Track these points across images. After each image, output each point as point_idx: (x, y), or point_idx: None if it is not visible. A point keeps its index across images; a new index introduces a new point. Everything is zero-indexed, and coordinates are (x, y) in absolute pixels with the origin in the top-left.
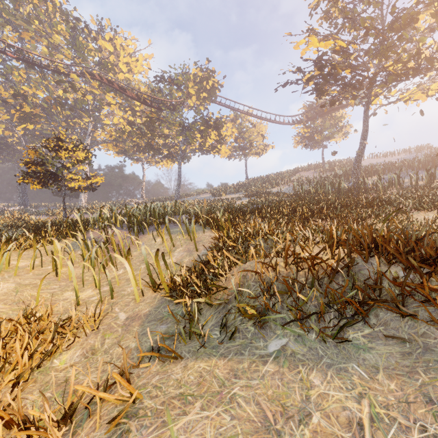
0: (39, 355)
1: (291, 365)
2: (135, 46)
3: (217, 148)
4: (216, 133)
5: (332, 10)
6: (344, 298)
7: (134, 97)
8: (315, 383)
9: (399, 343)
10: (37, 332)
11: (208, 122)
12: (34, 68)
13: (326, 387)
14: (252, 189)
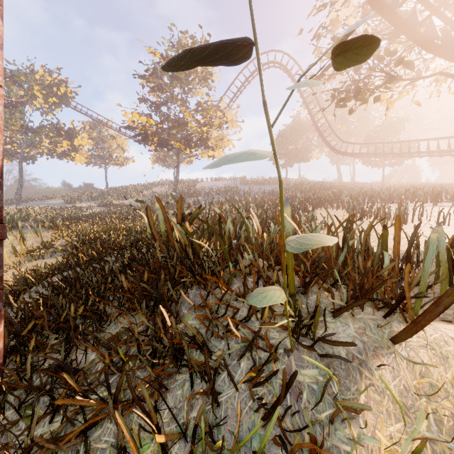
0: None
1: None
2: None
3: (71, 156)
4: (69, 143)
5: (153, 94)
6: None
7: None
8: None
9: None
10: None
11: (59, 129)
12: None
13: None
14: (108, 199)
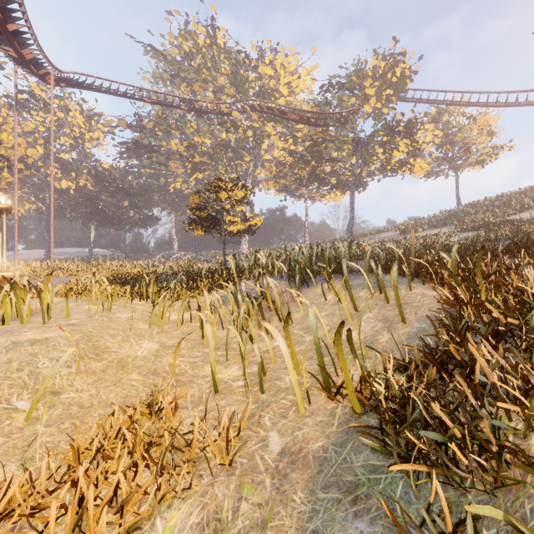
0: (131, 509)
1: None
2: (297, 61)
3: (409, 164)
4: (408, 142)
5: None
6: None
7: (296, 119)
8: None
9: None
10: (149, 444)
11: (394, 128)
12: (202, 117)
13: None
14: (473, 218)
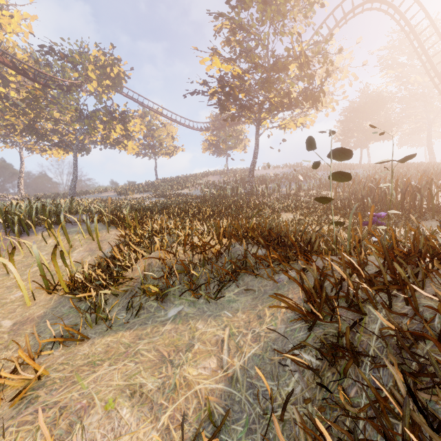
0: None
1: (184, 322)
2: None
3: (124, 144)
4: (122, 127)
5: (232, 39)
6: (222, 269)
7: (7, 63)
8: (199, 327)
9: (252, 293)
10: None
11: (112, 113)
12: None
13: (206, 328)
14: (162, 189)
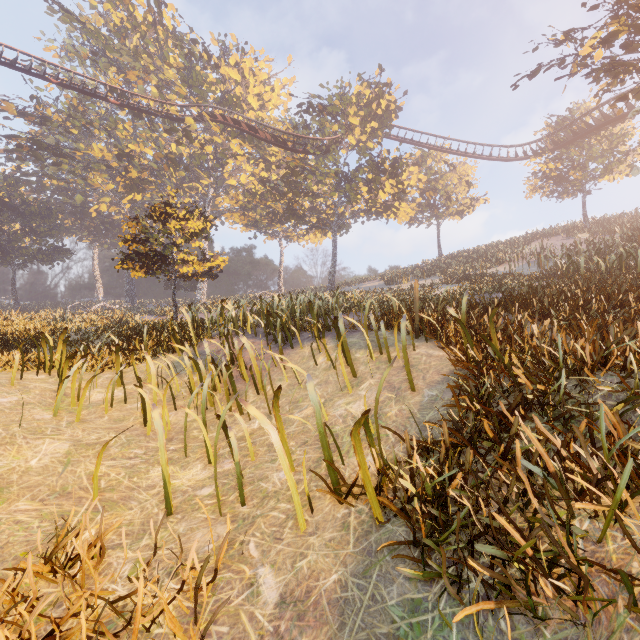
0: None
1: None
2: (270, 70)
3: (394, 208)
4: (394, 183)
5: None
6: None
7: (269, 139)
8: None
9: None
10: (47, 639)
11: (380, 166)
12: (142, 118)
13: None
14: (455, 270)
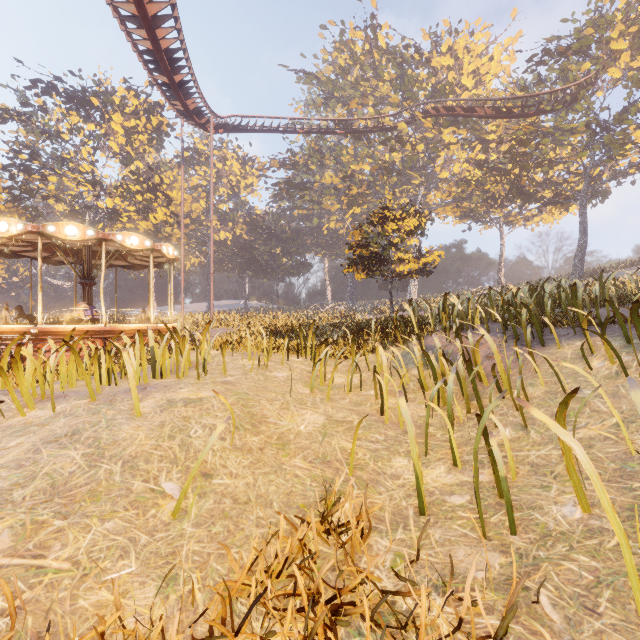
0: None
1: None
2: (488, 37)
3: None
4: None
5: None
6: None
7: (489, 114)
8: None
9: None
10: (333, 605)
11: None
12: (360, 139)
13: None
14: None
